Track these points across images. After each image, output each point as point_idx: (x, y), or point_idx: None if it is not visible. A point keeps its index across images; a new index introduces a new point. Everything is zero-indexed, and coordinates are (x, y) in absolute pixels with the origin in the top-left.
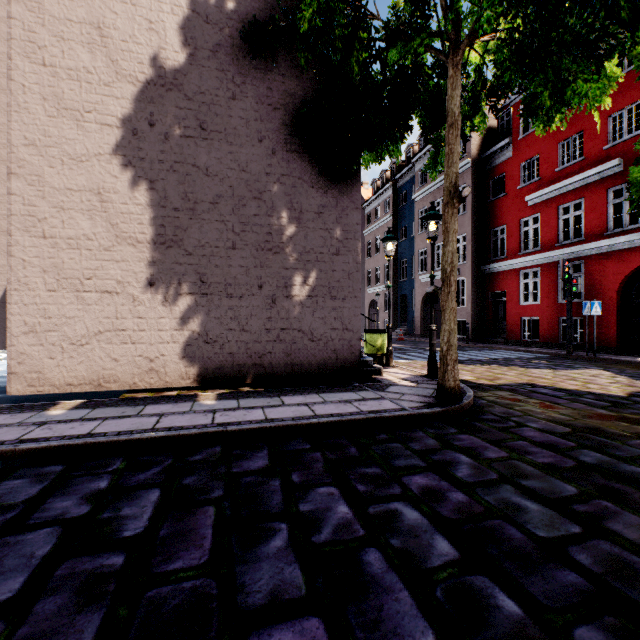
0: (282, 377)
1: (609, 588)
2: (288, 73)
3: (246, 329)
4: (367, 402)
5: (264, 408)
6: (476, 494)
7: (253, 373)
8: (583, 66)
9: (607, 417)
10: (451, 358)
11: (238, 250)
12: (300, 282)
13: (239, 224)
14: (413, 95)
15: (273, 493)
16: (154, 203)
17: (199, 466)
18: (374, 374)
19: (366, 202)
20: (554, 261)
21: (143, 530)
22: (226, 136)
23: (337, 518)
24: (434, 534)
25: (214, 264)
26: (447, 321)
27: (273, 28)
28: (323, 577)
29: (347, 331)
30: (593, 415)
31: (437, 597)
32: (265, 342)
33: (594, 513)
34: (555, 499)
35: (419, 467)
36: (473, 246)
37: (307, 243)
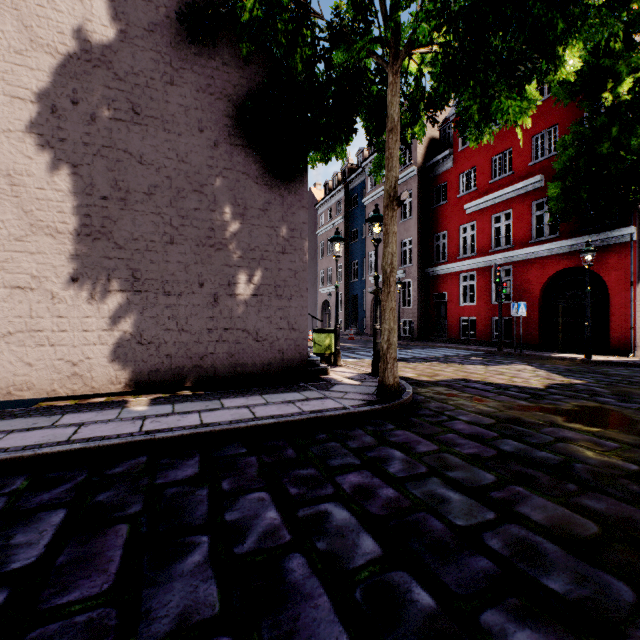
0: (225, 379)
1: (514, 570)
2: (232, 63)
3: (186, 329)
4: (310, 402)
5: (201, 412)
6: (405, 488)
7: (193, 375)
8: (505, 85)
9: (526, 408)
10: (391, 356)
11: (177, 245)
12: (244, 280)
13: (178, 217)
14: (357, 98)
15: (198, 503)
16: (78, 190)
17: (118, 480)
18: (321, 373)
19: (319, 203)
20: (488, 266)
21: (36, 559)
22: (163, 123)
23: (264, 525)
24: (360, 533)
25: (149, 259)
26: (387, 320)
27: (213, 13)
28: (240, 591)
29: (293, 331)
30: (515, 406)
31: (356, 598)
32: (207, 343)
33: (508, 498)
34: (476, 488)
35: (354, 465)
36: (418, 250)
37: (252, 240)
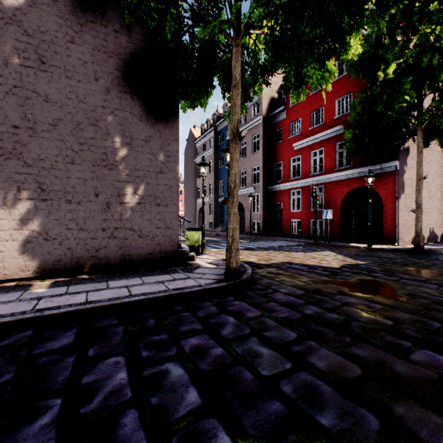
0: (116, 265)
1: (298, 410)
2: (121, 31)
3: (84, 228)
4: (176, 282)
5: (89, 292)
6: (231, 347)
7: (90, 263)
8: (311, 58)
9: (326, 282)
10: (234, 247)
11: (76, 165)
12: (131, 192)
13: (77, 144)
14: (213, 63)
15: (63, 370)
16: None
17: (0, 352)
18: (189, 260)
19: (197, 139)
20: (308, 185)
21: None
22: (65, 71)
23: (113, 385)
24: (189, 387)
25: (54, 175)
26: (232, 222)
27: None
28: None
29: (169, 229)
30: (319, 281)
31: None
32: (101, 238)
33: (303, 351)
34: (282, 344)
35: (197, 330)
36: (263, 173)
37: (137, 163)
